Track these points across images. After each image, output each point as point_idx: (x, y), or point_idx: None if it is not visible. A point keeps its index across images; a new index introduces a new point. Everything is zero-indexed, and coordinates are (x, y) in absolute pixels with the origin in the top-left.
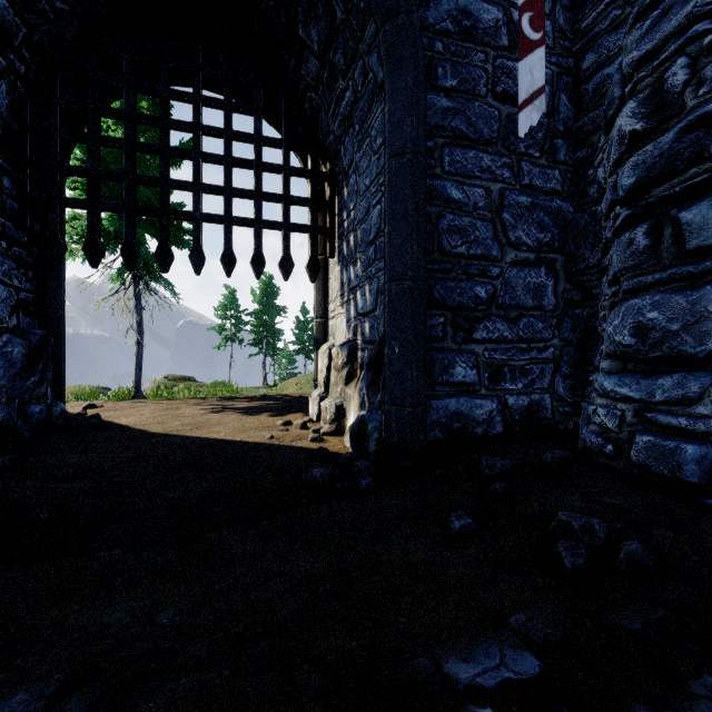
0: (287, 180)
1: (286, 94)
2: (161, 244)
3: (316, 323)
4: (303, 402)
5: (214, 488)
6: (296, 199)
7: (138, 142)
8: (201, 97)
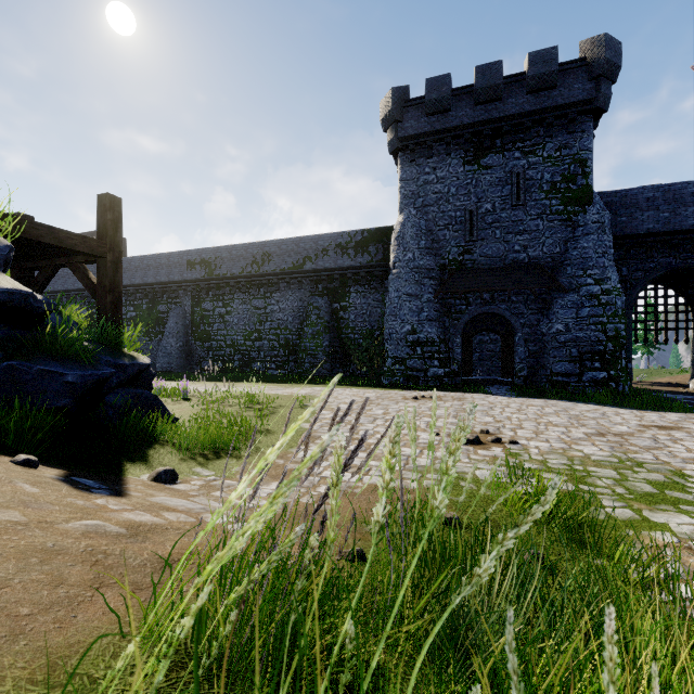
0: (687, 315)
1: (686, 289)
2: (645, 338)
3: (693, 356)
4: (674, 384)
5: (692, 395)
6: (690, 320)
7: (639, 312)
8: (657, 296)
